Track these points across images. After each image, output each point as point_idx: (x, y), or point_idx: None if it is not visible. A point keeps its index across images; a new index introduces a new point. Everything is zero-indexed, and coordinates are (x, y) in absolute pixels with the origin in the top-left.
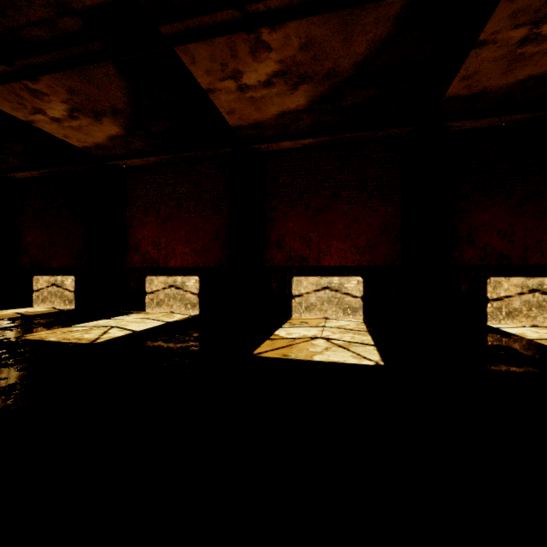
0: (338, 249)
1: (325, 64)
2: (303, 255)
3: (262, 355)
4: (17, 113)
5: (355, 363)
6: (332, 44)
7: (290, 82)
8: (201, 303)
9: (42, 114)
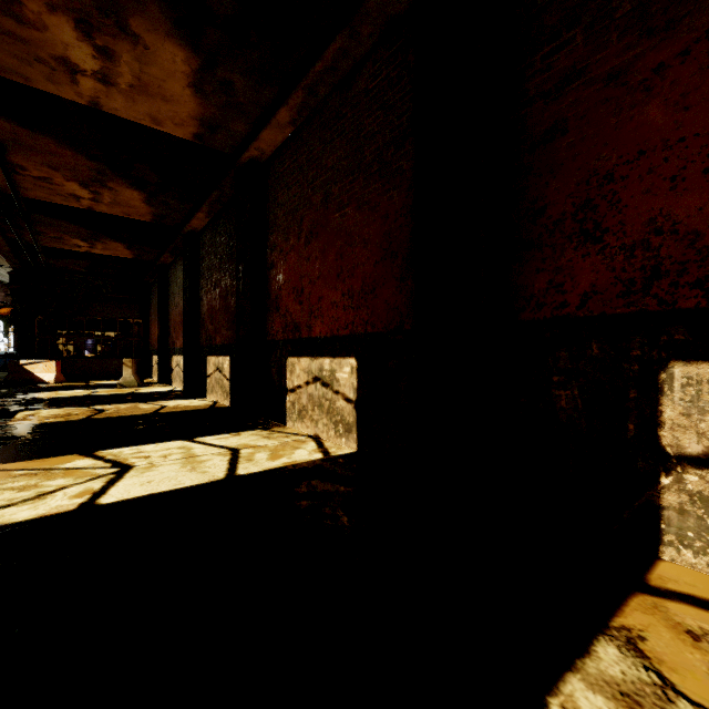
0: None
1: None
2: None
3: None
4: (65, 90)
5: None
6: None
7: None
8: (359, 426)
9: (81, 75)
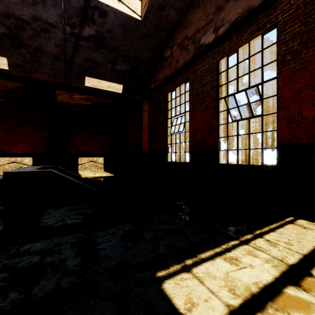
0: (21, 146)
1: (2, 84)
2: (1, 148)
3: None
4: None
5: None
6: (3, 81)
7: None
8: None
9: None
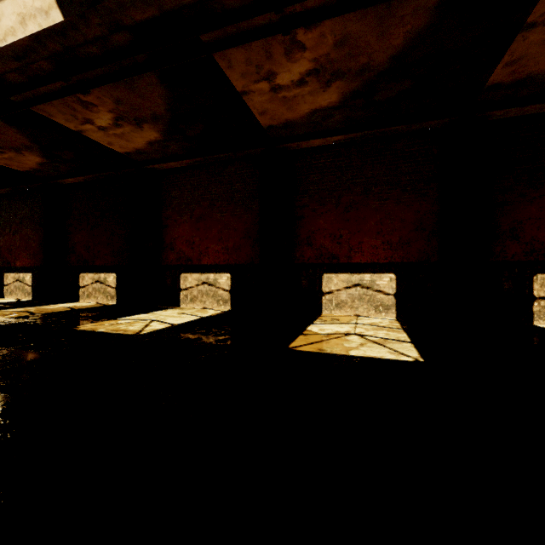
0: (370, 245)
1: (359, 59)
2: (334, 253)
3: (298, 348)
4: (69, 124)
5: (393, 359)
6: (368, 38)
7: (323, 80)
8: (232, 300)
9: (90, 124)
